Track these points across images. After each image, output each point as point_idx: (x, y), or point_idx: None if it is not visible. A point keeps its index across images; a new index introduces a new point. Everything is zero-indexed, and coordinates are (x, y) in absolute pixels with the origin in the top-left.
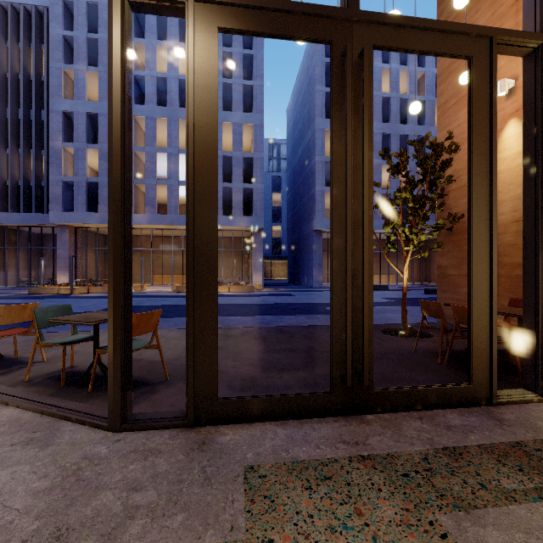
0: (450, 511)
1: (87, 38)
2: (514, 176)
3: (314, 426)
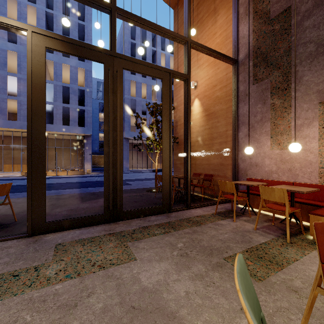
0: (133, 241)
1: None
2: (197, 122)
3: (94, 228)
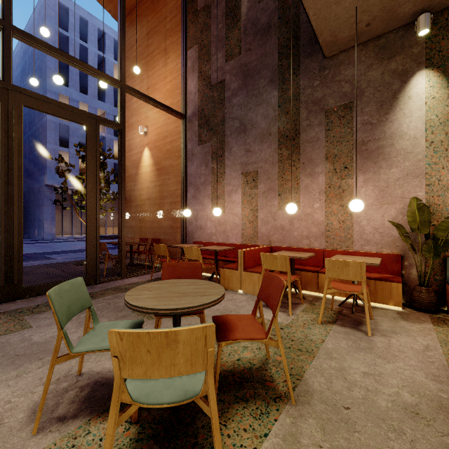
0: (32, 314)
1: None
2: (147, 176)
3: None
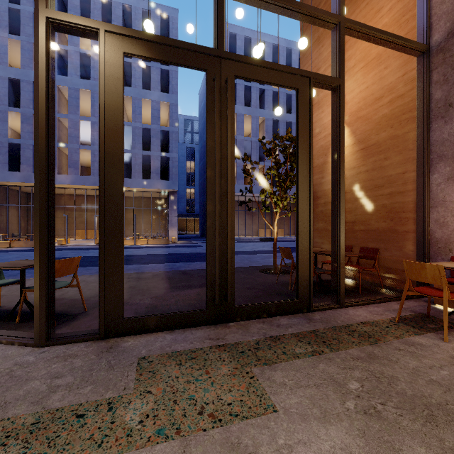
0: (260, 366)
1: (9, 8)
2: None
3: (192, 332)
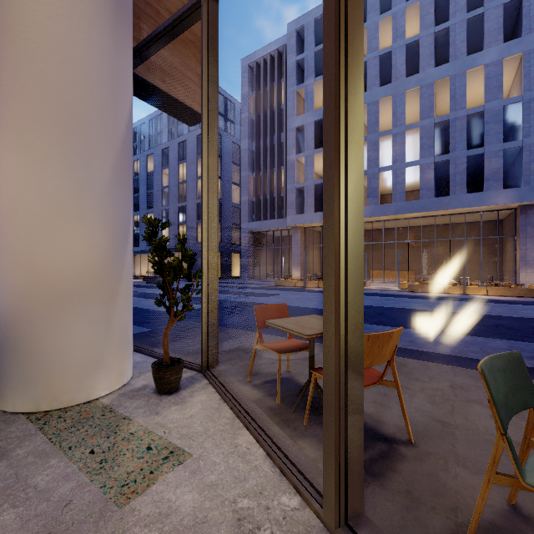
0: None
1: (314, 53)
2: None
3: None
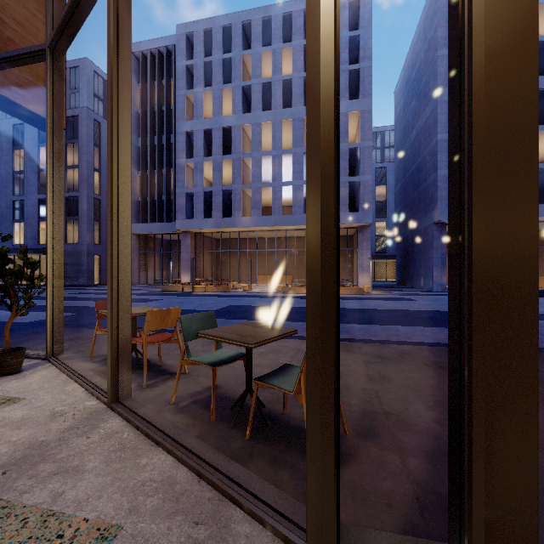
0: None
1: (204, 63)
2: None
3: None
